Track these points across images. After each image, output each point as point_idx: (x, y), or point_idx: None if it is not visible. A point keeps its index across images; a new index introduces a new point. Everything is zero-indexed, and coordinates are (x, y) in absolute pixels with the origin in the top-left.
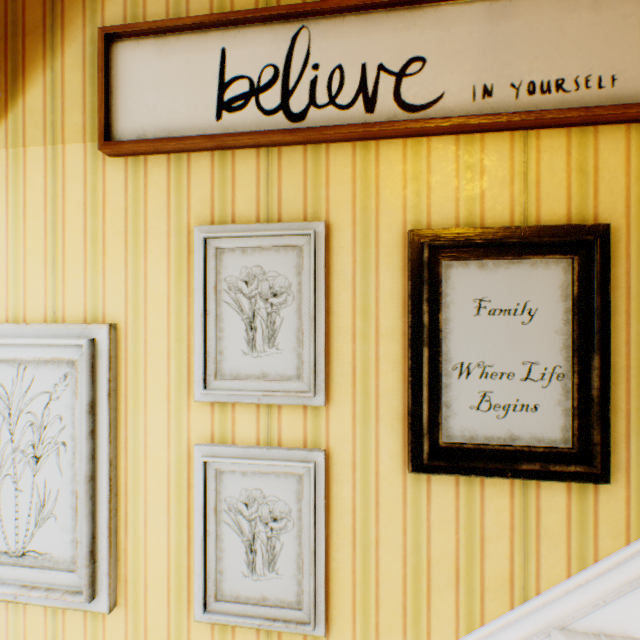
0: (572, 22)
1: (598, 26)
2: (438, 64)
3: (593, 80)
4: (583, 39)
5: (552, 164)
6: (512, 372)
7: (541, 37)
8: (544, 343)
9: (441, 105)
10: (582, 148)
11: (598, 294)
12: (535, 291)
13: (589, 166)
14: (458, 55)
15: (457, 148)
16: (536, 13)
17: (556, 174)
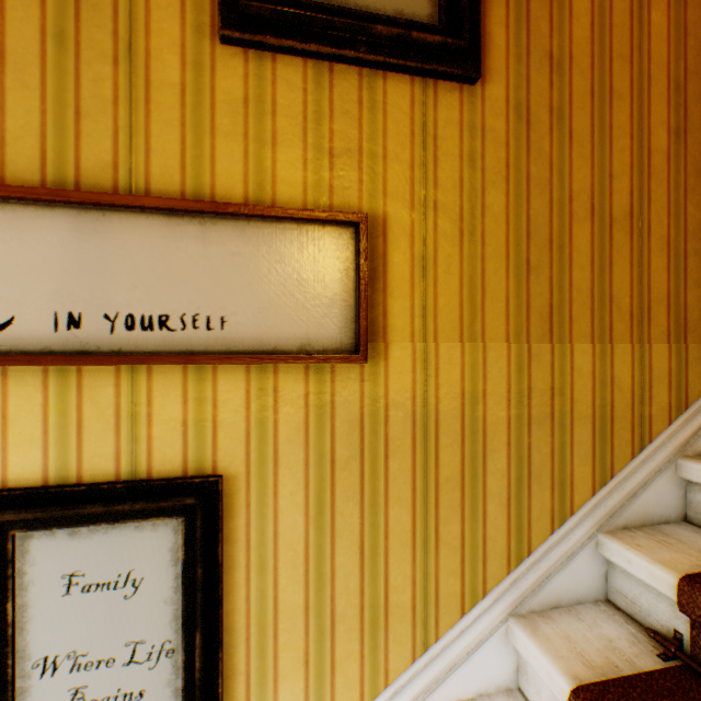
0: (180, 251)
1: (208, 260)
2: (7, 278)
3: (203, 319)
4: (192, 272)
5: (168, 404)
6: (114, 656)
7: (144, 263)
8: (153, 616)
9: (12, 332)
10: (201, 387)
11: (201, 563)
12: (142, 556)
13: (209, 408)
14: (36, 270)
15: (47, 381)
16: (138, 233)
17: (172, 416)
